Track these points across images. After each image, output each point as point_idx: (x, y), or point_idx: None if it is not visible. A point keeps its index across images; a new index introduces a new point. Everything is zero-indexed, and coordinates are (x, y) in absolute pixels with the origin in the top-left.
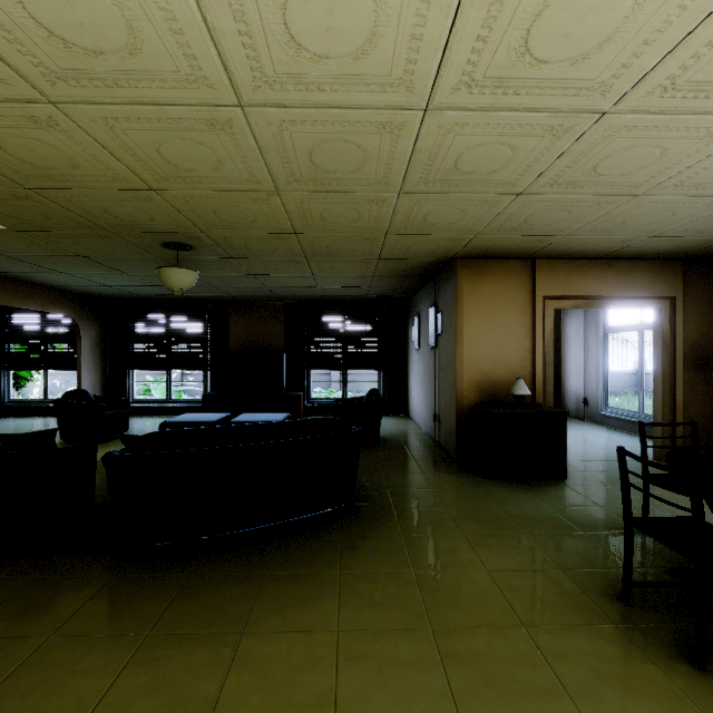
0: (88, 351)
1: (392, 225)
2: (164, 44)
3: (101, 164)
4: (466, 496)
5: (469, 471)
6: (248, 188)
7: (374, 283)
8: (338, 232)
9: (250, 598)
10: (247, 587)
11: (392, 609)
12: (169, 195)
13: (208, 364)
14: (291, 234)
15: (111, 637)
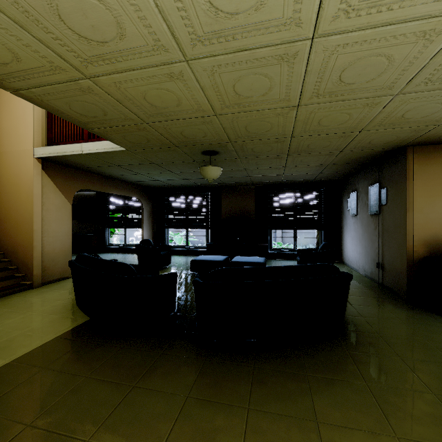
0: (146, 218)
1: (370, 123)
2: None
3: (194, 101)
4: (435, 330)
5: (423, 309)
6: (278, 106)
7: (325, 170)
8: (323, 133)
9: (306, 393)
10: (299, 383)
11: (436, 427)
12: (224, 118)
13: (209, 225)
14: (288, 138)
15: (225, 405)
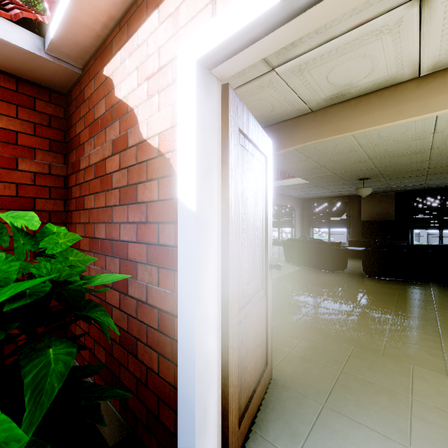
0: (297, 220)
1: None
2: (415, 146)
3: (366, 165)
4: None
5: None
6: (416, 161)
7: None
8: None
9: (429, 292)
10: (426, 290)
11: None
12: (380, 167)
13: (349, 226)
14: (424, 169)
15: (389, 289)
